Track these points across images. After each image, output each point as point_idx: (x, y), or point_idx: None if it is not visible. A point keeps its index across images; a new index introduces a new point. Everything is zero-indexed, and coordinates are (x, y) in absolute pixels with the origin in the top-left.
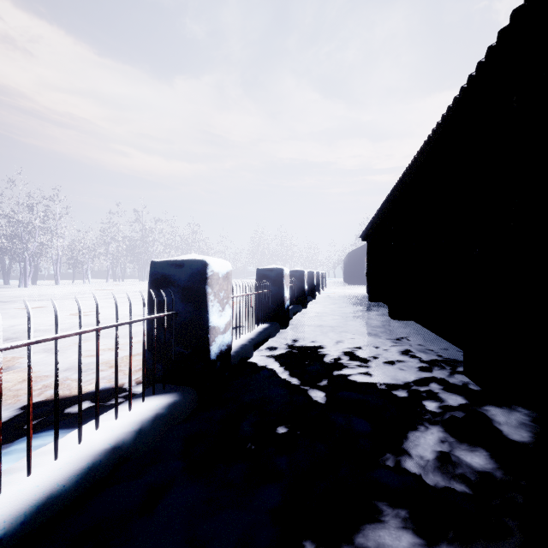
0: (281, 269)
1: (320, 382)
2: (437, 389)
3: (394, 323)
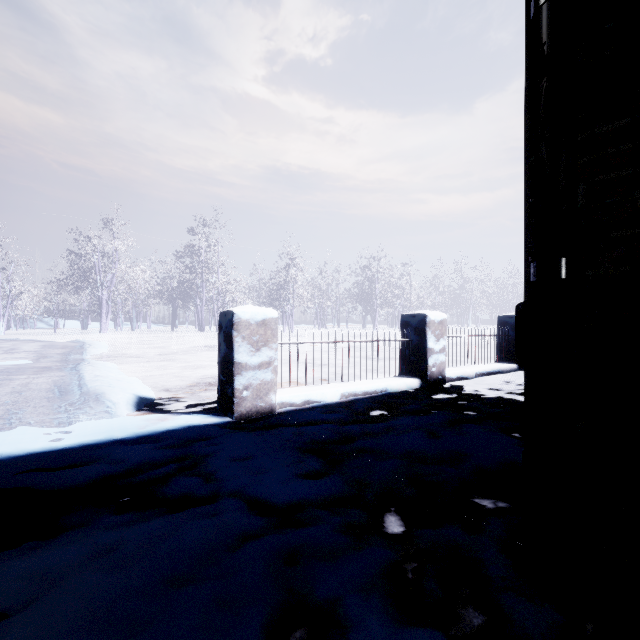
0: None
1: None
2: None
3: None
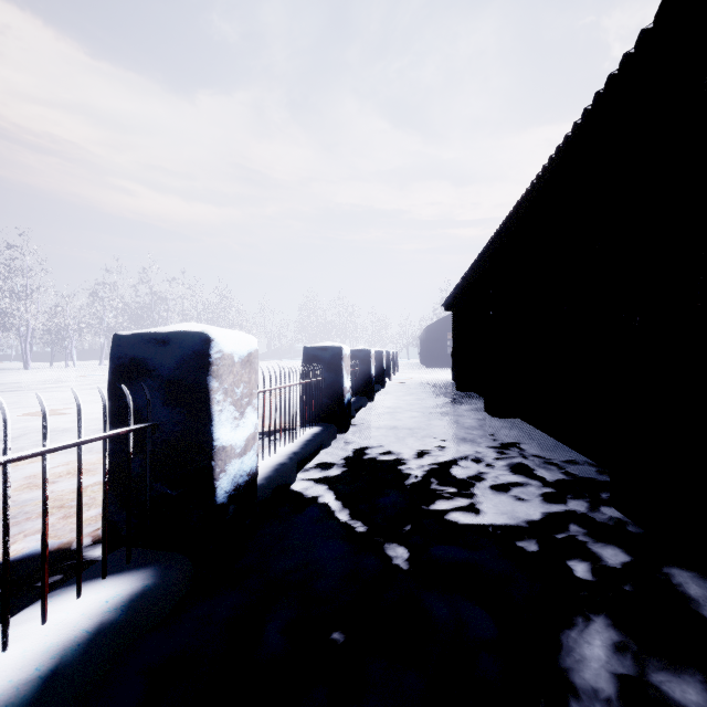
0: (339, 347)
1: (400, 527)
2: (582, 534)
3: (494, 421)
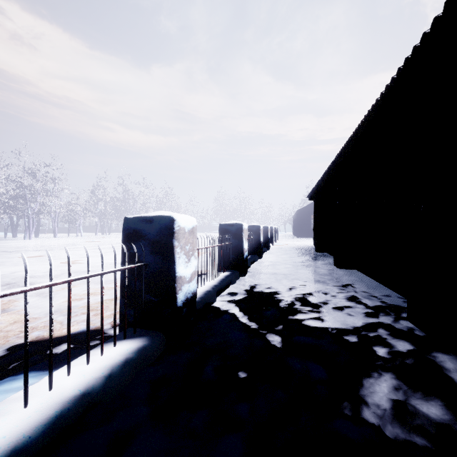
0: (240, 224)
1: (277, 326)
2: (385, 334)
3: (339, 271)
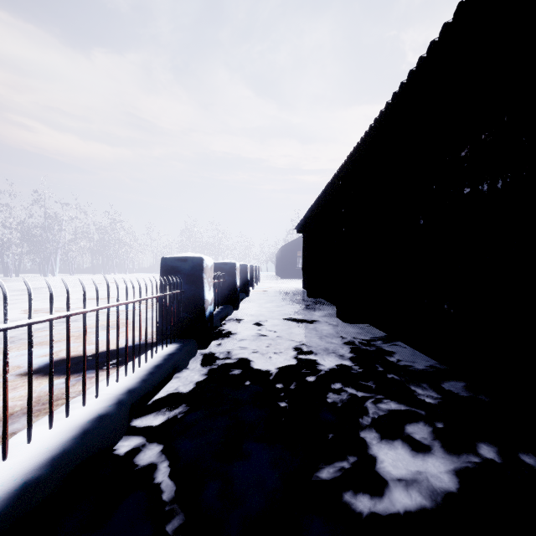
0: (199, 258)
1: None
2: None
3: (347, 327)
